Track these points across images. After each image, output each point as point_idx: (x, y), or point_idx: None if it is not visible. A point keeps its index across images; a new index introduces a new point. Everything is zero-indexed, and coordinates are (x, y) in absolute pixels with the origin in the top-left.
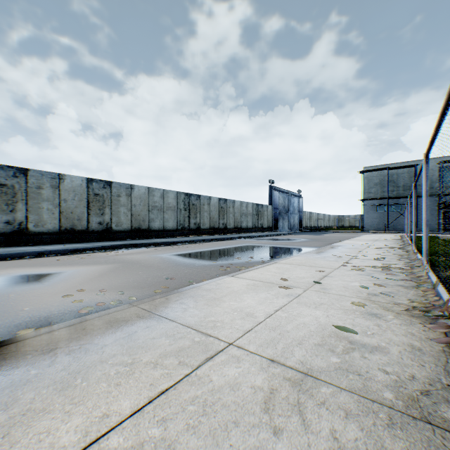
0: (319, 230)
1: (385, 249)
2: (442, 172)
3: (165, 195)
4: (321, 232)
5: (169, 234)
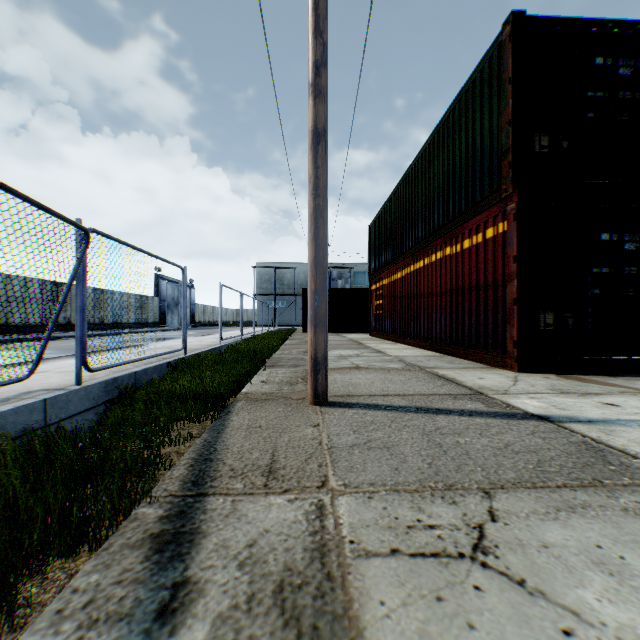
0: (214, 326)
1: None
2: None
3: (29, 284)
4: (216, 327)
5: (34, 330)
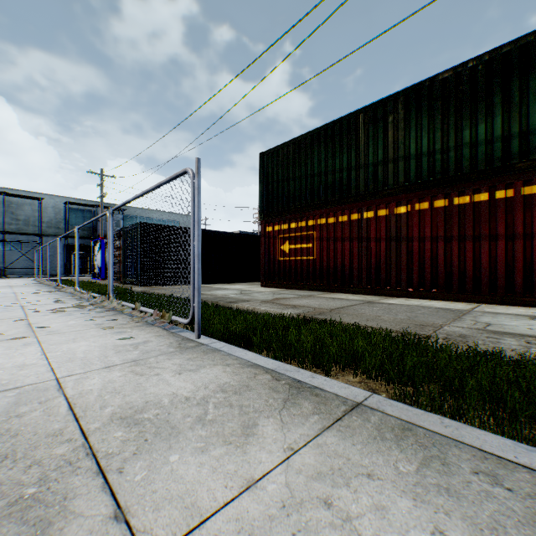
0: None
1: (44, 294)
2: (69, 213)
3: None
4: None
5: None
